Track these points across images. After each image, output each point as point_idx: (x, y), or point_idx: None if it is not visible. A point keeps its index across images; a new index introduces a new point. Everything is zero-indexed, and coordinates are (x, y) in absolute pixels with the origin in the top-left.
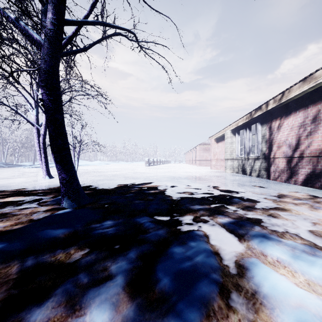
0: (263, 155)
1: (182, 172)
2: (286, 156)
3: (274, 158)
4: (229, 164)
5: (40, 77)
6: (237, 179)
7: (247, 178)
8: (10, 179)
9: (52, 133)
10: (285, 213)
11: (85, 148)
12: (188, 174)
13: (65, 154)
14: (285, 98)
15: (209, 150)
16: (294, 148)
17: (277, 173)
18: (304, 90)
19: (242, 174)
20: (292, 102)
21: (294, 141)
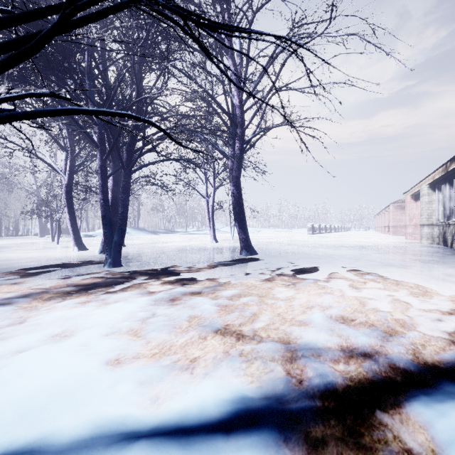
0: None
1: (353, 241)
2: None
3: None
4: (426, 232)
5: (233, 181)
6: (421, 250)
7: (439, 250)
8: (188, 242)
9: (238, 211)
10: (402, 267)
11: None
12: (359, 243)
13: (244, 223)
14: None
15: None
16: None
17: None
18: None
19: (443, 246)
20: None
21: None
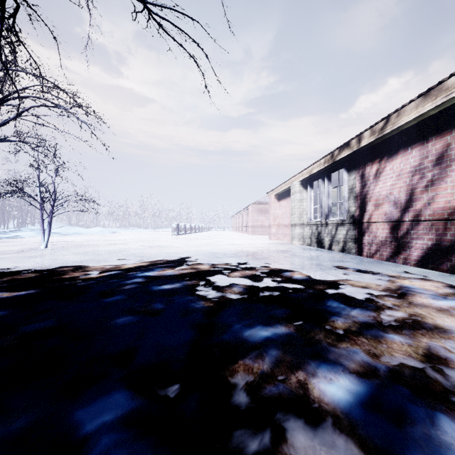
0: (351, 218)
1: (227, 244)
2: (390, 219)
3: (369, 222)
4: (298, 232)
5: None
6: (313, 256)
7: (328, 254)
8: None
9: None
10: (450, 341)
11: (62, 205)
12: (237, 248)
13: None
14: (390, 126)
15: (266, 211)
16: (404, 207)
17: (375, 246)
18: (425, 110)
19: (318, 248)
20: (399, 135)
21: (403, 195)
